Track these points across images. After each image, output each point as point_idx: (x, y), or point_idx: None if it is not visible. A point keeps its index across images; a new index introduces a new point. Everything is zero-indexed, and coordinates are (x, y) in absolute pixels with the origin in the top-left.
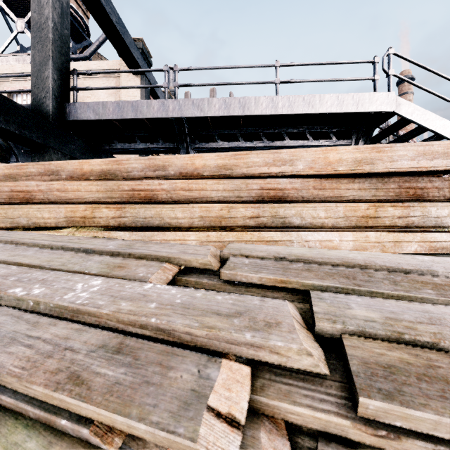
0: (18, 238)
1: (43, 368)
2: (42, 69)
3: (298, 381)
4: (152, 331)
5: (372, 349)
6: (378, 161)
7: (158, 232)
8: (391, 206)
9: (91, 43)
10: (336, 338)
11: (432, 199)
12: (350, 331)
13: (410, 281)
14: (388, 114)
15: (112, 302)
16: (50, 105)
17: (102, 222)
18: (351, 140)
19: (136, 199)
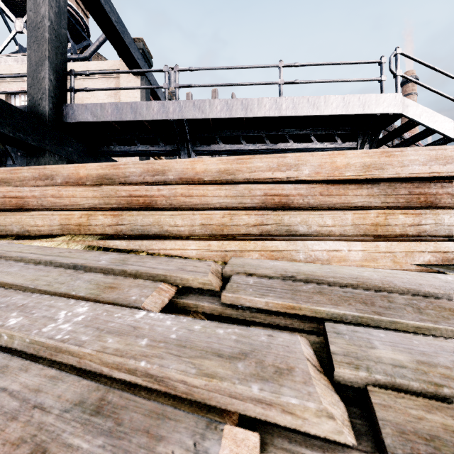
0: (5, 251)
1: (3, 436)
2: (38, 70)
3: (317, 451)
4: (142, 377)
5: (407, 410)
6: (388, 166)
7: (157, 241)
8: (402, 213)
9: (91, 43)
10: (359, 387)
11: (444, 206)
12: (376, 380)
13: (437, 308)
14: (395, 116)
15: (96, 338)
16: (47, 106)
17: (98, 230)
18: (356, 142)
19: (134, 205)
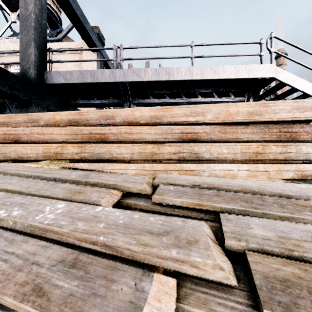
0: (7, 169)
1: (14, 280)
2: (27, 48)
3: (213, 290)
4: (101, 247)
5: (270, 265)
6: (265, 113)
7: (108, 163)
8: (274, 145)
9: (63, 29)
10: (241, 253)
11: (303, 140)
12: (252, 248)
13: (294, 205)
14: (270, 79)
15: (71, 222)
16: (33, 73)
17: (68, 156)
18: (244, 97)
19: (93, 140)
